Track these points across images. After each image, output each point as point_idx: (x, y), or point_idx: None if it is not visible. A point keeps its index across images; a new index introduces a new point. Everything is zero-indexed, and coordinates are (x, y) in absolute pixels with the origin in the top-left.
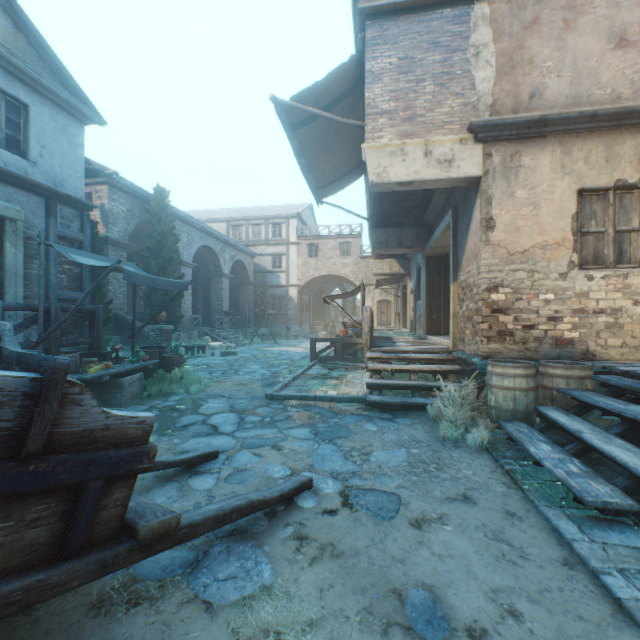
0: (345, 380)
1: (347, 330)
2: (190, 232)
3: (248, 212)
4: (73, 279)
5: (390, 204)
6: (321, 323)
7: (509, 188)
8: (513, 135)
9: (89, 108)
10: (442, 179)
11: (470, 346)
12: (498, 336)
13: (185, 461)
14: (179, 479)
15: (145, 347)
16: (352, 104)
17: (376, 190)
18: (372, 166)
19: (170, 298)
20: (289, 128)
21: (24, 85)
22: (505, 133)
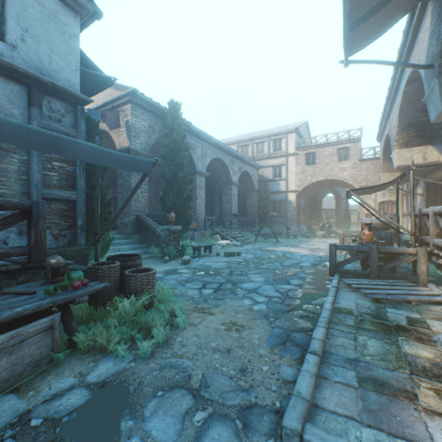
0: None
1: (372, 233)
2: (204, 146)
3: (253, 134)
4: (65, 177)
5: None
6: (317, 224)
7: None
8: None
9: None
10: None
11: None
12: None
13: None
14: None
15: (109, 257)
16: None
17: None
18: None
19: (181, 201)
20: None
21: None
22: None
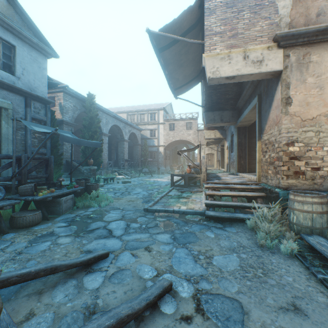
0: (191, 199)
1: (191, 169)
2: (107, 117)
3: (138, 107)
4: (41, 142)
5: (216, 97)
6: (176, 165)
7: (302, 77)
8: (305, 41)
9: (49, 48)
10: (255, 73)
11: (272, 181)
12: (294, 175)
13: (83, 262)
14: (78, 276)
15: (77, 179)
16: (195, 35)
17: (211, 83)
18: (209, 67)
19: (95, 152)
20: (158, 50)
21: (13, 35)
22: (299, 40)
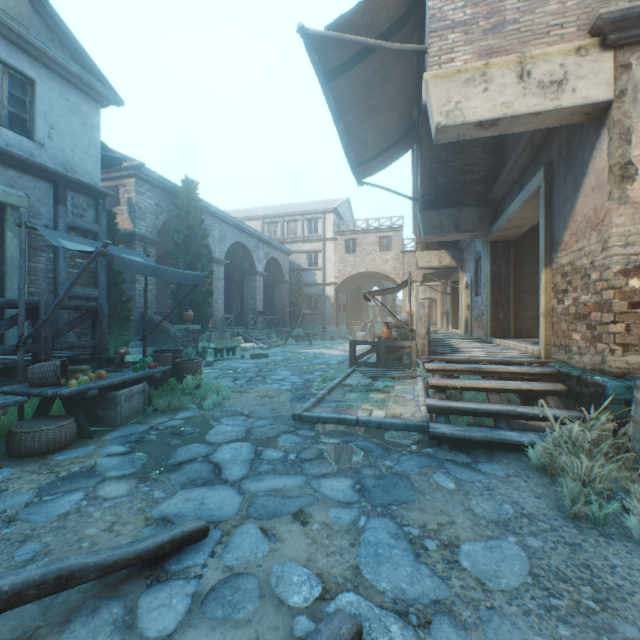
0: (393, 394)
1: (390, 331)
2: (222, 228)
3: (283, 209)
4: (87, 274)
5: (446, 179)
6: (359, 323)
7: None
8: None
9: (105, 86)
10: (546, 111)
11: (583, 357)
12: None
13: (144, 554)
14: (130, 590)
15: (157, 351)
16: (404, 41)
17: (442, 139)
18: (438, 102)
19: (198, 296)
20: (323, 76)
21: (29, 57)
22: None
